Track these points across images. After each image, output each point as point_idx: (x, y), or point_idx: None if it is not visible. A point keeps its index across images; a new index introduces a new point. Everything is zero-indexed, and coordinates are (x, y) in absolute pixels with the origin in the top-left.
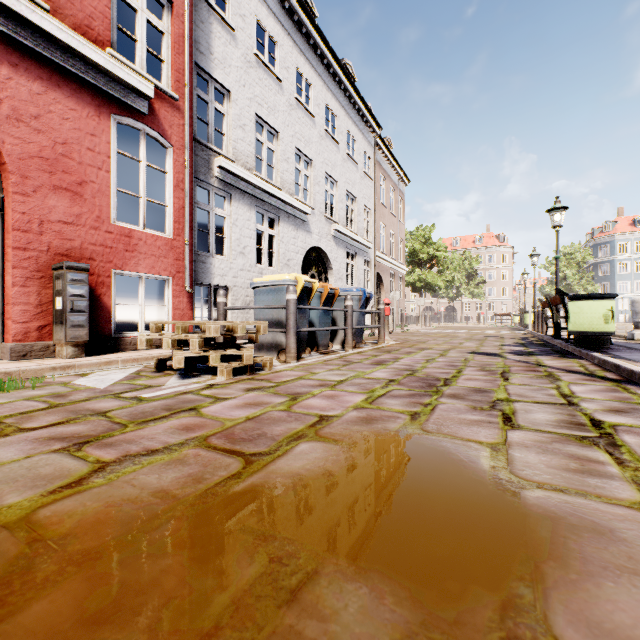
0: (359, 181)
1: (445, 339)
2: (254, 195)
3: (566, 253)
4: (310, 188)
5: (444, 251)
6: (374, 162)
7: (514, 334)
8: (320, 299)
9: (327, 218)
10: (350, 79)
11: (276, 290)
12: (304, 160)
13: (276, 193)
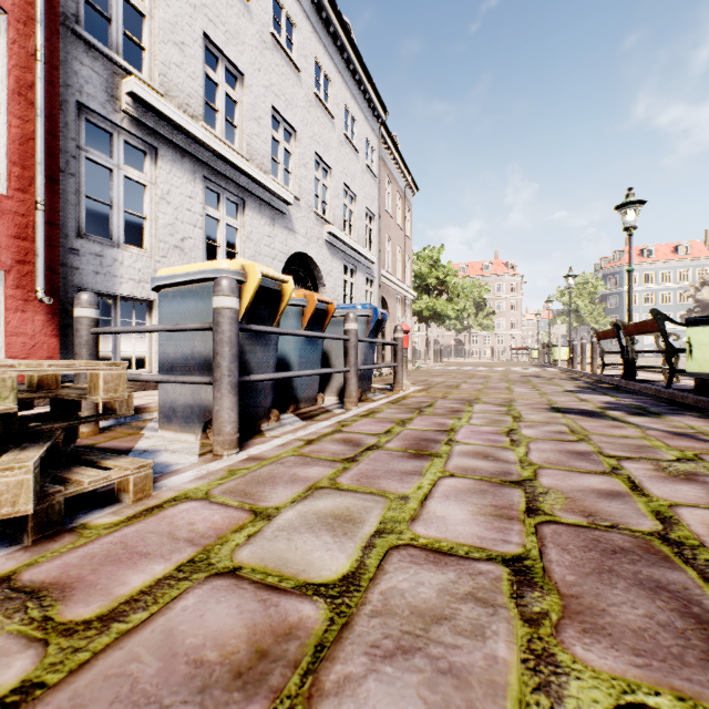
0: (360, 175)
1: (479, 381)
2: (201, 159)
3: (578, 283)
4: (294, 170)
5: (455, 275)
6: (378, 155)
7: (550, 372)
8: (301, 318)
9: (318, 216)
10: (349, 34)
11: (200, 292)
12: (285, 129)
13: (238, 162)
